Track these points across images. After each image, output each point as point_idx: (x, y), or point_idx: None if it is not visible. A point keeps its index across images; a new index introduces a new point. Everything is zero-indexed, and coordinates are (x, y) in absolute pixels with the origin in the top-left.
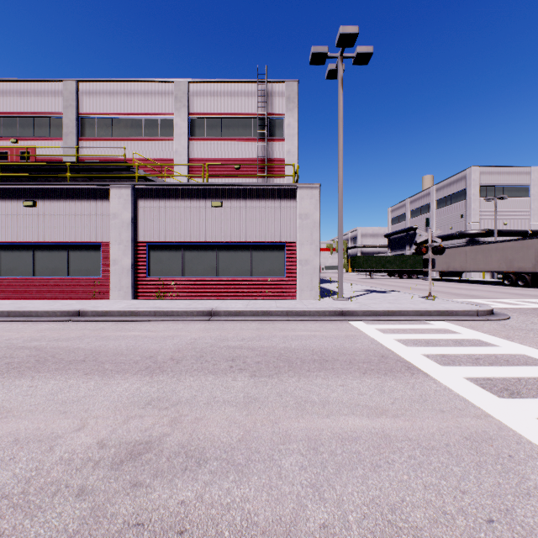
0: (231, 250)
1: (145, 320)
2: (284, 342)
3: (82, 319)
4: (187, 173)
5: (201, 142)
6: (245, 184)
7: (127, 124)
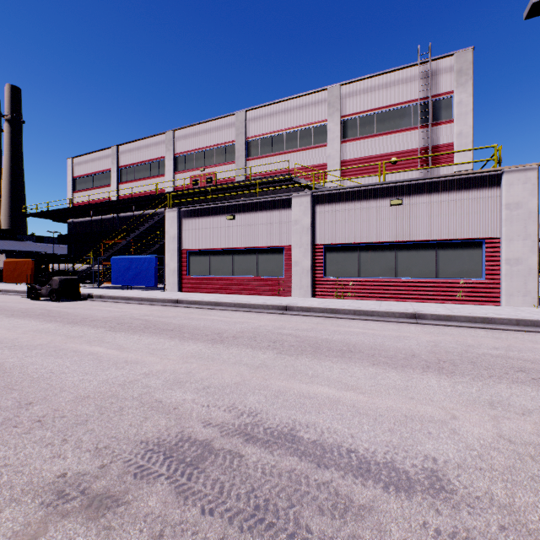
0: (412, 249)
1: (348, 318)
2: None
3: (292, 313)
4: (339, 176)
5: (353, 142)
6: (431, 177)
7: (284, 139)
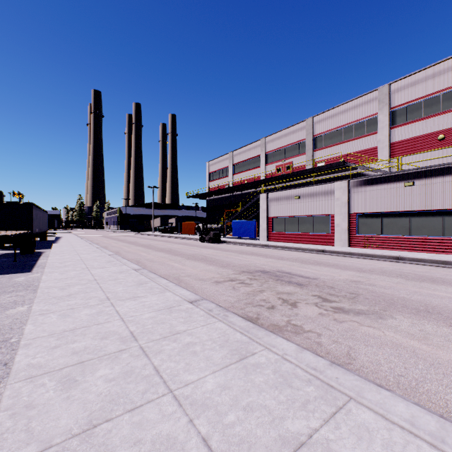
0: (422, 216)
1: (355, 257)
2: (442, 275)
3: (325, 253)
4: (388, 155)
5: (401, 127)
6: (435, 166)
7: (342, 133)
